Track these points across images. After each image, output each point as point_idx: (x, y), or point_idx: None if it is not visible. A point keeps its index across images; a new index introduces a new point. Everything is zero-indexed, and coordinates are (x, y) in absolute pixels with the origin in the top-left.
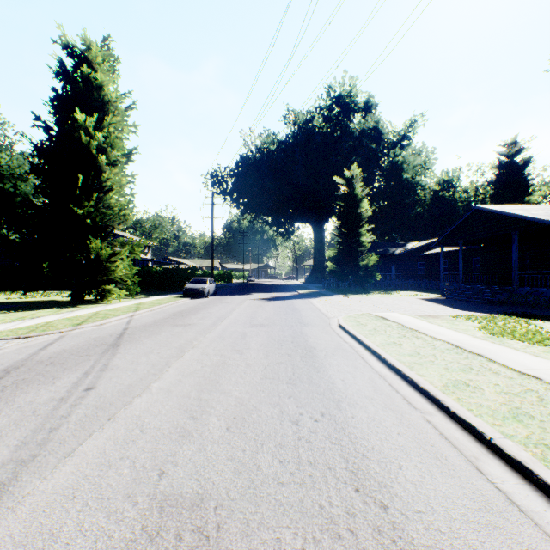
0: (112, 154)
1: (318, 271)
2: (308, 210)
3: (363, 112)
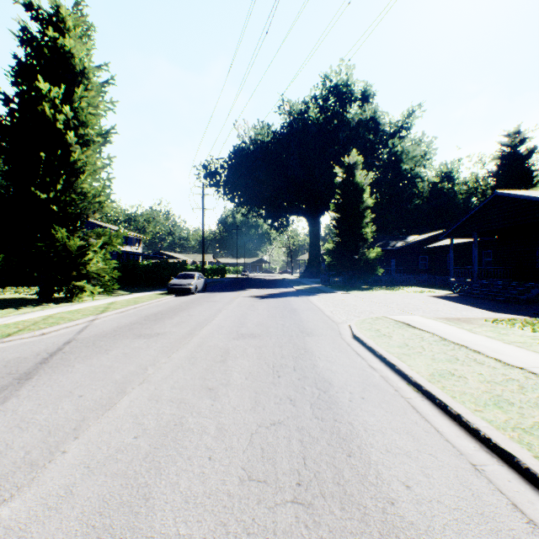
0: (83, 132)
1: (313, 265)
2: (303, 203)
3: (361, 101)
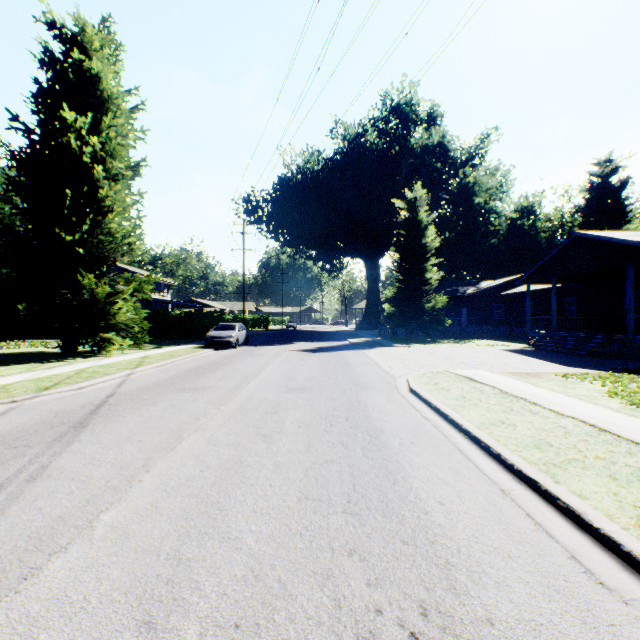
0: (112, 165)
1: (372, 315)
2: (359, 242)
3: (427, 124)
